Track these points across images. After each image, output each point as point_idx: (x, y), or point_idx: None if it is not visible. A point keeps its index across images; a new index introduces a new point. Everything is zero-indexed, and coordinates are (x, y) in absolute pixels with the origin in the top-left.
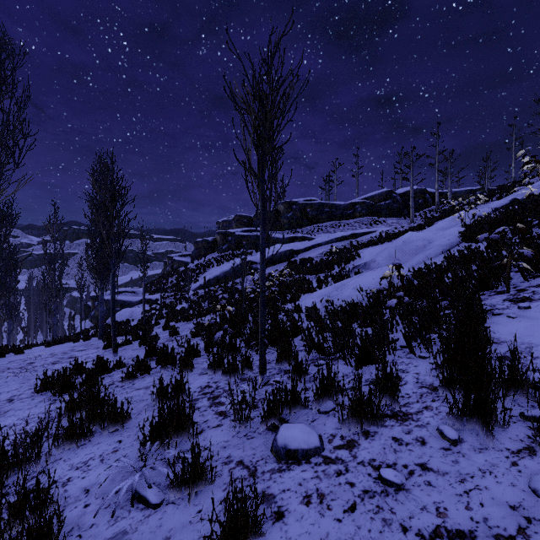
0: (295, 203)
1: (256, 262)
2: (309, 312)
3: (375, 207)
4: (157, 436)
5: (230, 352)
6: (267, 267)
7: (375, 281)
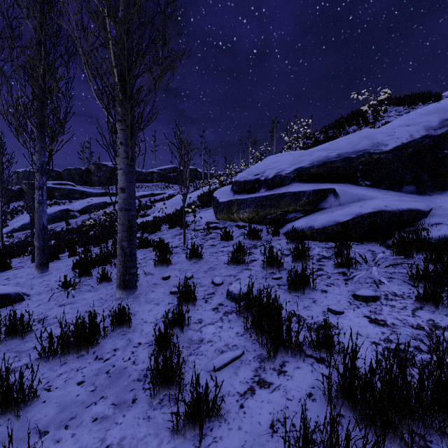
0: (105, 166)
1: (73, 210)
2: None
3: (167, 177)
4: (97, 244)
5: None
6: (84, 215)
7: (160, 214)
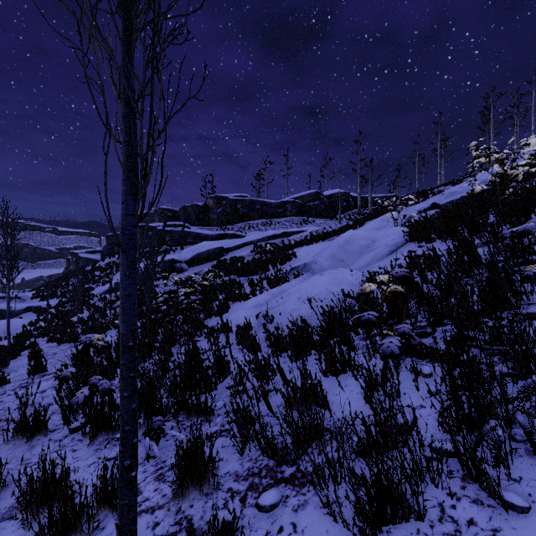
0: (225, 198)
1: (180, 261)
2: (241, 335)
3: (305, 208)
4: None
5: (99, 431)
6: (194, 267)
7: (325, 289)
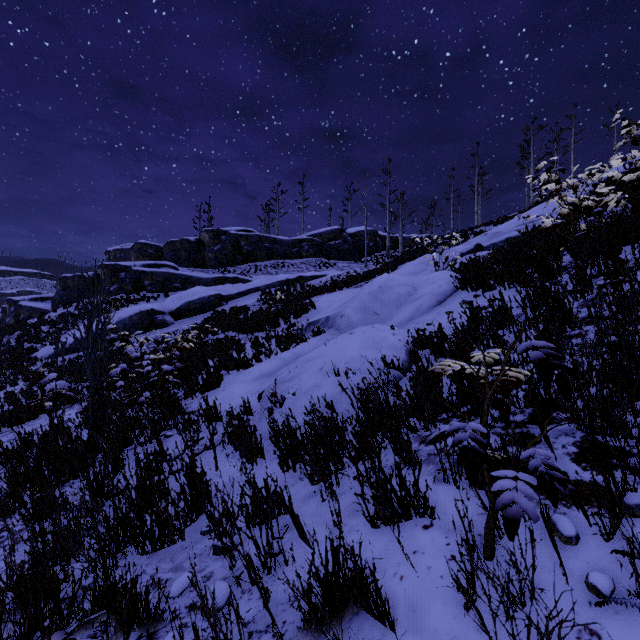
0: (225, 233)
1: (162, 312)
2: (233, 430)
3: (325, 247)
4: None
5: None
6: (182, 319)
7: (358, 355)
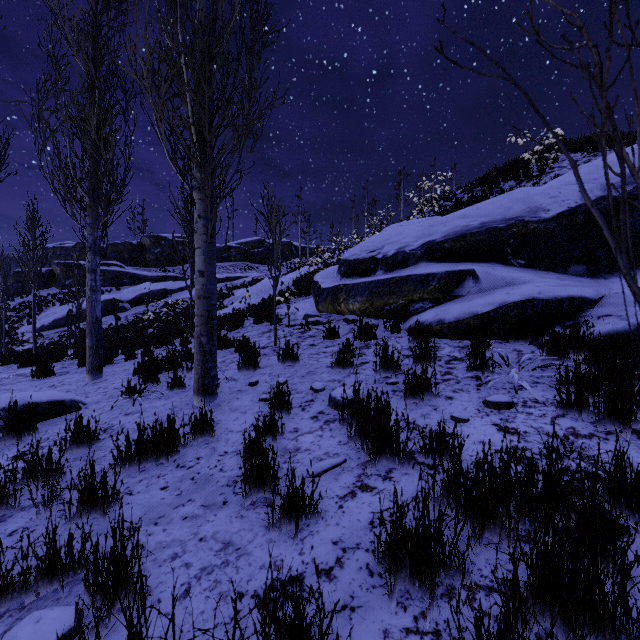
0: (165, 239)
1: (122, 301)
2: None
3: (250, 254)
4: (160, 344)
5: None
6: (137, 307)
7: (242, 305)
